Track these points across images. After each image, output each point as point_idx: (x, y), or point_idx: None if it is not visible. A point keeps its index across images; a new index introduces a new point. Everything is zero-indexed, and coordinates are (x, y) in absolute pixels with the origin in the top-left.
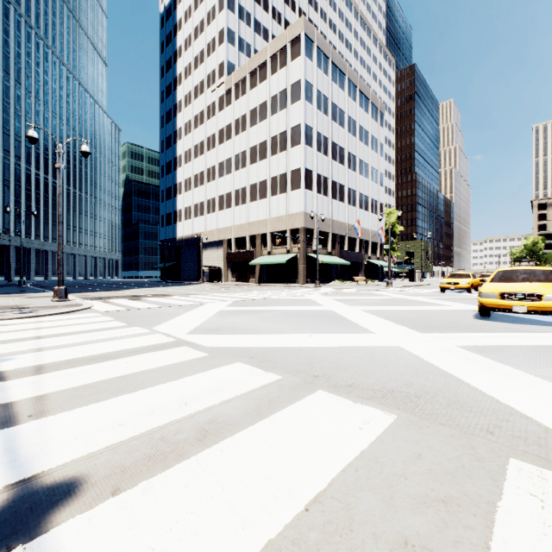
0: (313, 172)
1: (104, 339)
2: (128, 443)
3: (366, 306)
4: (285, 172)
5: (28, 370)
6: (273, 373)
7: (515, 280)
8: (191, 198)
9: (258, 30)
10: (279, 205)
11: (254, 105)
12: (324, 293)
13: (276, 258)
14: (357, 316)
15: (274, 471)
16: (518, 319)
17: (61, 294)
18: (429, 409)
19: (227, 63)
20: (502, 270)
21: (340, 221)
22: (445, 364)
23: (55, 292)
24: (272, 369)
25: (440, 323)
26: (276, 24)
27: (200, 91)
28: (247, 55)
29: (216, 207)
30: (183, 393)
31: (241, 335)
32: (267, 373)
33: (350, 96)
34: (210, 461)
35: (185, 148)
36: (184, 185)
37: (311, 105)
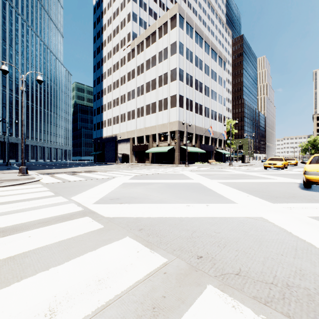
0: (184, 97)
1: (29, 208)
2: None
3: (221, 179)
4: (167, 97)
5: None
6: (158, 252)
7: None
8: (111, 113)
9: (151, 13)
10: (163, 117)
11: (148, 57)
12: (191, 170)
13: (161, 148)
14: (218, 188)
15: None
16: None
17: (23, 171)
18: None
19: (132, 33)
20: (317, 155)
21: (200, 126)
22: (317, 241)
23: (20, 170)
24: (158, 246)
25: (280, 194)
26: (161, 10)
27: (116, 50)
28: (144, 28)
29: (126, 118)
30: (57, 290)
31: (134, 204)
32: (153, 254)
33: (206, 51)
34: None
35: (107, 84)
36: (107, 106)
37: (183, 57)
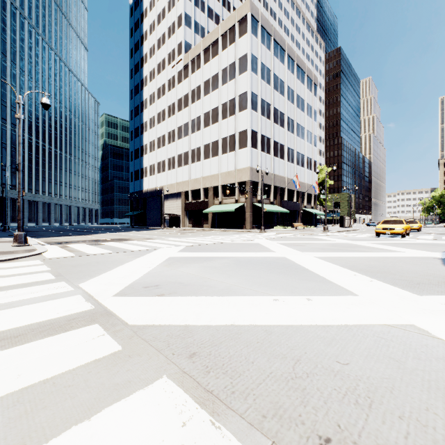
0: (258, 133)
1: (0, 305)
2: None
3: (319, 252)
4: (234, 134)
5: None
6: (230, 424)
7: None
8: (154, 157)
9: (211, 16)
10: (228, 162)
11: (208, 77)
12: (270, 238)
13: (226, 207)
14: (317, 266)
15: None
16: None
17: (21, 239)
18: None
19: (184, 43)
20: None
21: (280, 175)
22: None
23: (15, 238)
24: (228, 406)
25: (420, 277)
26: (226, 11)
27: (162, 68)
28: (202, 36)
29: (176, 164)
30: None
31: (183, 297)
32: (217, 433)
33: (289, 69)
34: None
35: (149, 116)
36: (149, 147)
37: (256, 76)
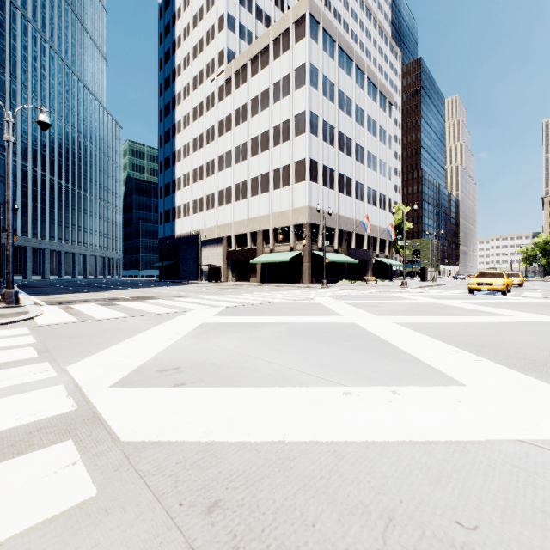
0: (319, 163)
1: None
2: None
3: (399, 316)
4: (289, 164)
5: None
6: None
7: None
8: (189, 194)
9: (260, 17)
10: (281, 199)
11: (256, 93)
12: (335, 295)
13: (279, 256)
14: (400, 337)
15: None
16: None
17: (10, 298)
18: None
19: (227, 50)
20: None
21: (347, 216)
22: None
23: (2, 296)
24: None
25: (545, 354)
26: (279, 11)
27: (199, 82)
28: (249, 43)
29: (216, 203)
30: None
31: (212, 389)
32: None
33: (358, 83)
34: None
35: (183, 142)
36: (182, 181)
37: (317, 91)
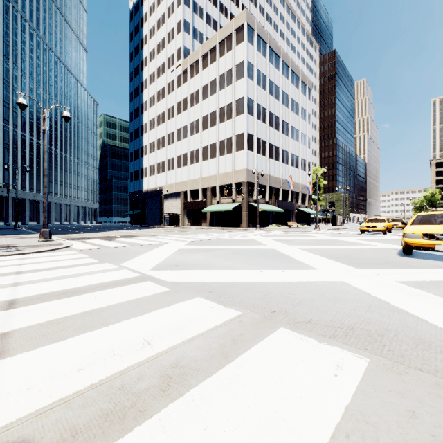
0: (254, 136)
1: (77, 274)
2: (85, 394)
3: (303, 245)
4: (231, 137)
5: (1, 305)
6: (232, 308)
7: (433, 223)
8: (154, 158)
9: (209, 22)
10: (226, 163)
11: (206, 82)
12: (264, 235)
13: (224, 206)
14: (297, 254)
15: (251, 438)
16: (438, 256)
17: (46, 235)
18: (398, 349)
19: (183, 48)
20: (421, 214)
21: (275, 176)
22: (393, 299)
23: (41, 234)
24: (231, 304)
25: (371, 260)
26: (223, 17)
27: (162, 72)
28: (200, 42)
29: (175, 165)
30: (146, 331)
31: (198, 270)
32: (227, 309)
33: (284, 74)
34: (174, 422)
35: (149, 118)
36: (149, 148)
37: (252, 82)
